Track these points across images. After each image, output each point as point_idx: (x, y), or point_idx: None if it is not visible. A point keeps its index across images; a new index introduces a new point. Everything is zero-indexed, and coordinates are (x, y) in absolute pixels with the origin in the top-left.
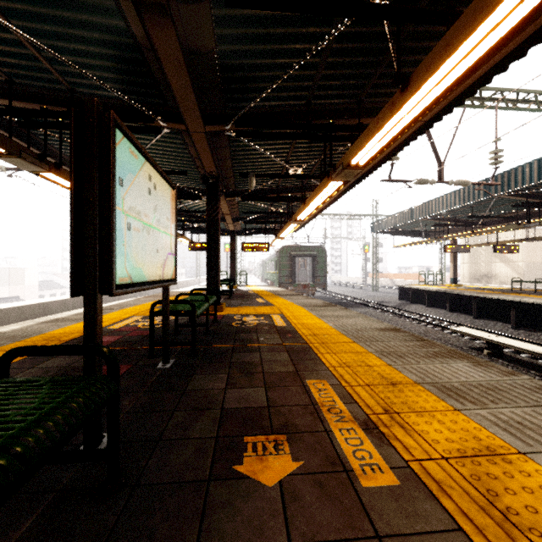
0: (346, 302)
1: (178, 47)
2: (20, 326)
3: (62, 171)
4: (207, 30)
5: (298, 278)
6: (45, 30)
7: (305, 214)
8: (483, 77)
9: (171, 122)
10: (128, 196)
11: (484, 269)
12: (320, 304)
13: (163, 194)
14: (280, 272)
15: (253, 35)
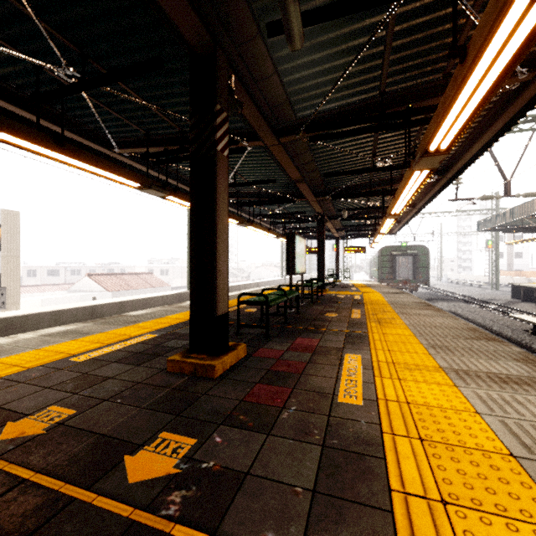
0: (446, 298)
1: (306, 186)
2: (235, 293)
3: (253, 224)
4: (317, 174)
5: (399, 275)
6: (257, 179)
7: (384, 230)
8: (468, 163)
9: (300, 199)
10: (296, 250)
11: None
12: (396, 292)
13: (302, 244)
14: (381, 269)
15: (336, 170)
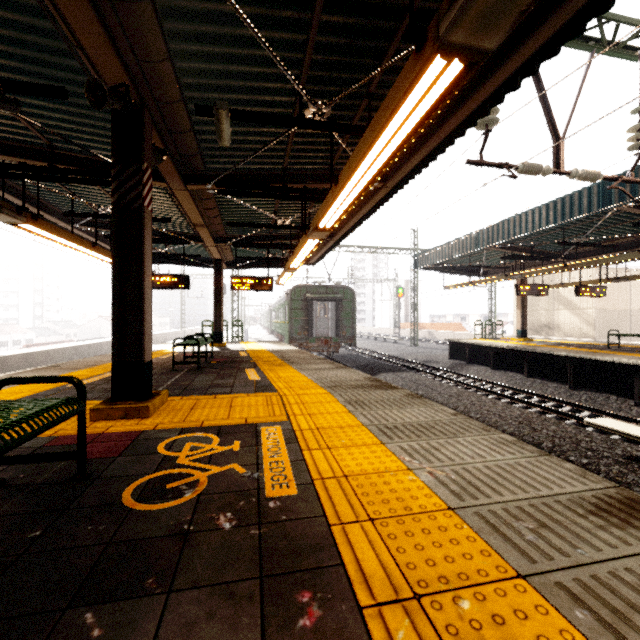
0: (383, 364)
1: None
2: None
3: None
4: None
5: (316, 330)
6: None
7: (335, 214)
8: None
9: None
10: None
11: (545, 318)
12: (363, 383)
13: None
14: (292, 321)
15: None
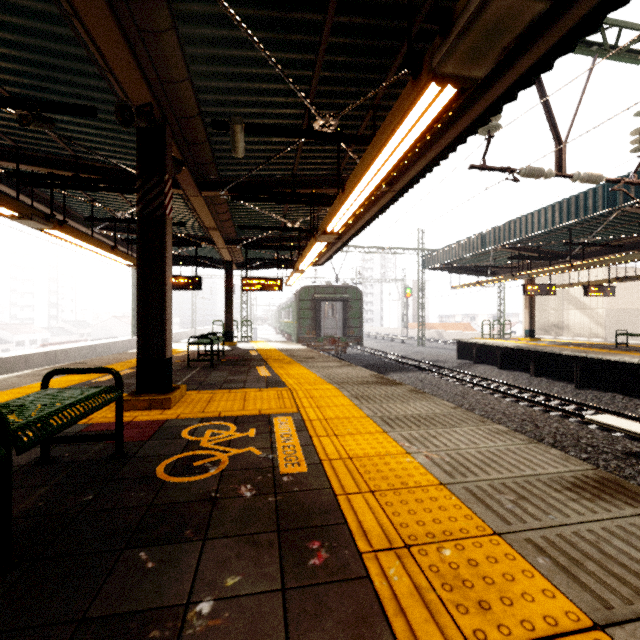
0: (390, 363)
1: None
2: None
3: None
4: None
5: (324, 329)
6: None
7: (342, 218)
8: None
9: None
10: None
11: (554, 318)
12: (368, 379)
13: None
14: (300, 321)
15: None
